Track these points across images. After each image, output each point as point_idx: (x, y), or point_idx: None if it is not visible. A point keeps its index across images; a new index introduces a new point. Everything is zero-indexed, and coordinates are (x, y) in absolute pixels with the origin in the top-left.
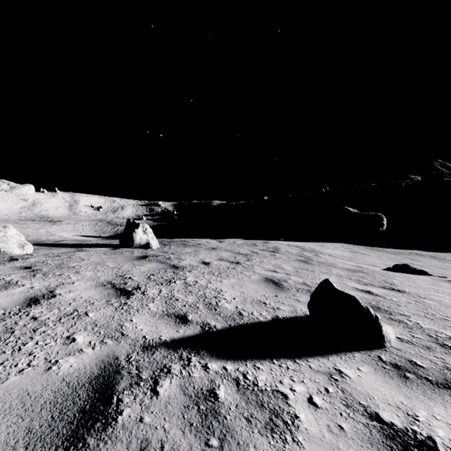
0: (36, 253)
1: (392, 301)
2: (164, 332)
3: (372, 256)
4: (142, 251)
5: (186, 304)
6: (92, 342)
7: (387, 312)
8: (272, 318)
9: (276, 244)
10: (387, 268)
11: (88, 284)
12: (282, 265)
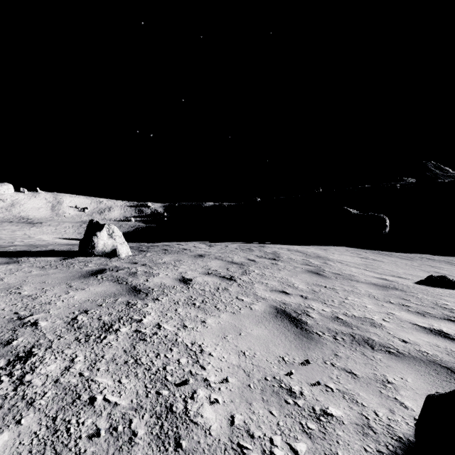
0: None
1: None
2: None
3: (387, 262)
4: (103, 261)
5: (101, 430)
6: None
7: None
8: None
9: (274, 248)
10: (417, 280)
11: None
12: (290, 280)
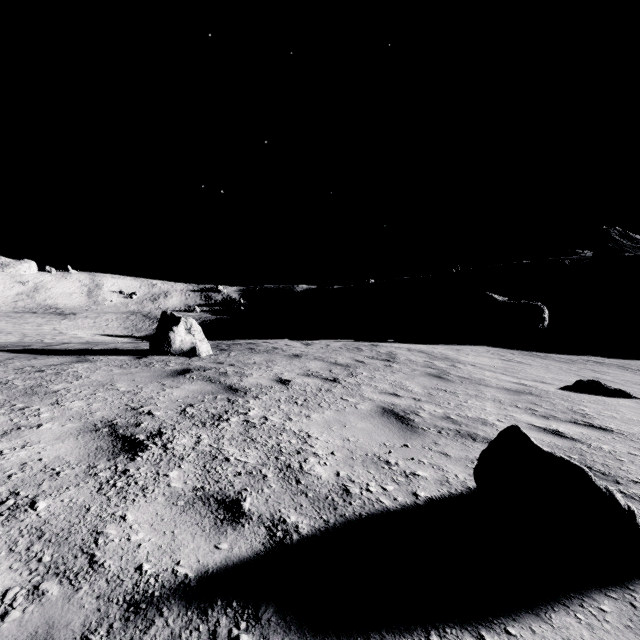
0: (4, 366)
1: (603, 451)
2: (187, 552)
3: (535, 366)
4: (183, 361)
5: (242, 472)
6: (9, 594)
7: (609, 478)
8: (407, 499)
9: (390, 348)
10: (564, 386)
11: (66, 427)
12: (404, 383)
